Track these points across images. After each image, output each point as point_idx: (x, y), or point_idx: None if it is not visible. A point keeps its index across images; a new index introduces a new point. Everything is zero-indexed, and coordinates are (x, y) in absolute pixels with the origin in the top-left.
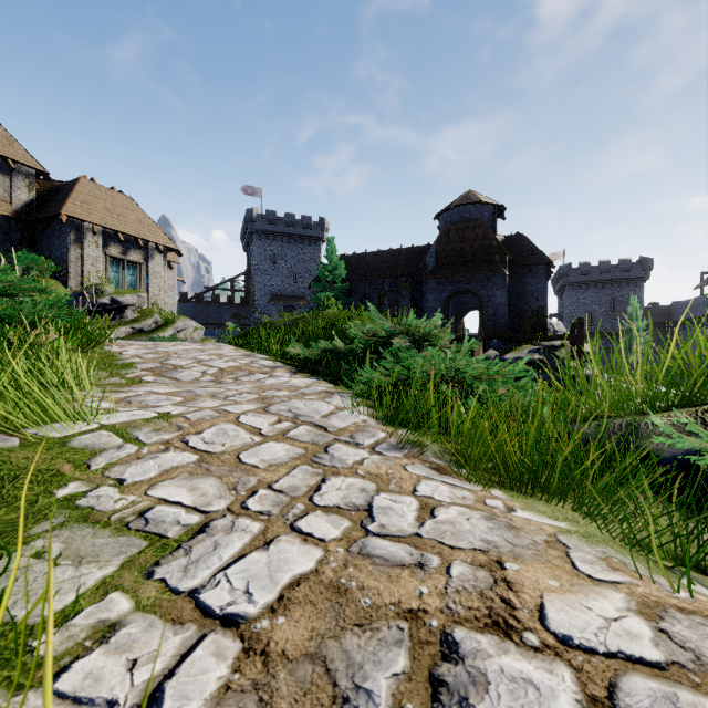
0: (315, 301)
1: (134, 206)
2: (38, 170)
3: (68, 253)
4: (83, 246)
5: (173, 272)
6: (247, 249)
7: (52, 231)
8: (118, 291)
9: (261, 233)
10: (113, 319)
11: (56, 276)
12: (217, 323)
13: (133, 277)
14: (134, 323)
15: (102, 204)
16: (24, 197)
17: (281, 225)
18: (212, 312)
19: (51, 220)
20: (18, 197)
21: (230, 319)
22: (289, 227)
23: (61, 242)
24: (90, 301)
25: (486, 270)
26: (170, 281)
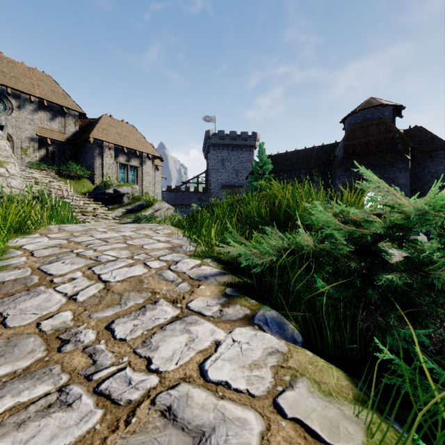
0: (250, 188)
1: (134, 130)
2: (80, 113)
3: (94, 162)
4: (103, 157)
5: (159, 172)
6: (206, 157)
7: (87, 149)
8: (120, 184)
9: (215, 146)
10: (115, 203)
11: (88, 176)
12: (188, 204)
13: (133, 176)
14: (127, 206)
15: (115, 130)
16: (72, 129)
17: (227, 139)
18: (185, 197)
19: (86, 142)
20: (69, 130)
21: (196, 201)
22: (232, 140)
23: (91, 156)
24: (101, 191)
25: (389, 157)
26: (157, 178)
